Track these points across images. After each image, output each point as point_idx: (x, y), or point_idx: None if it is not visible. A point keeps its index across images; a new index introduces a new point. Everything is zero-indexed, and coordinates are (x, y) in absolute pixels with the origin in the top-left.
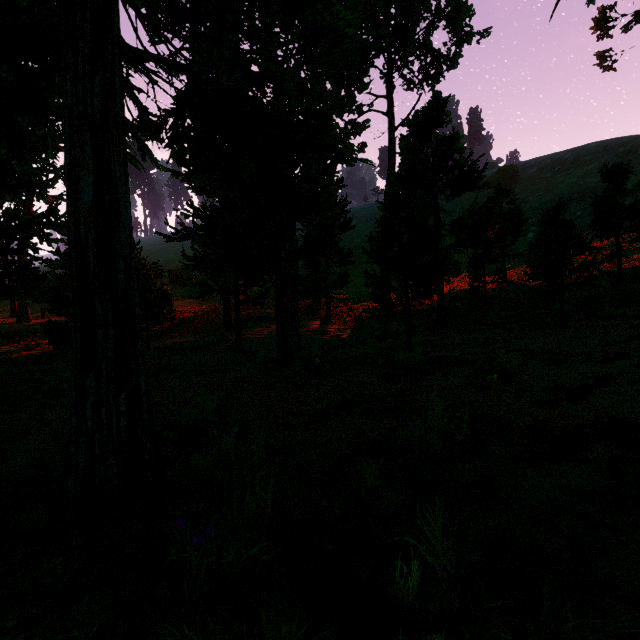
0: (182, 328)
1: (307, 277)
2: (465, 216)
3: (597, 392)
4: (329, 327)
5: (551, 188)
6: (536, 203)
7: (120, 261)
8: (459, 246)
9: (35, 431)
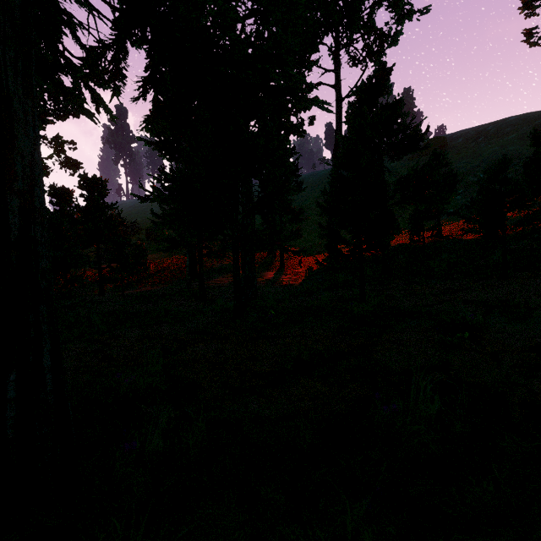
0: (155, 278)
1: (262, 231)
2: (410, 174)
3: None
4: (283, 277)
5: (476, 156)
6: (463, 168)
7: (13, 198)
8: (403, 203)
9: None
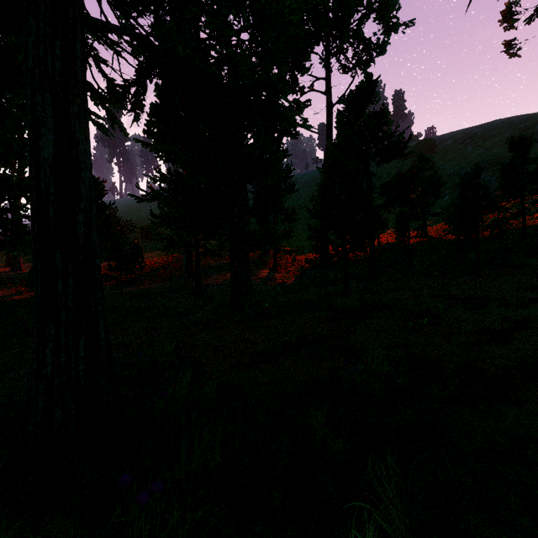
0: (151, 276)
1: (257, 232)
2: (393, 180)
3: (519, 335)
4: (276, 275)
5: (463, 158)
6: (451, 170)
7: (80, 214)
8: (388, 206)
9: (13, 369)
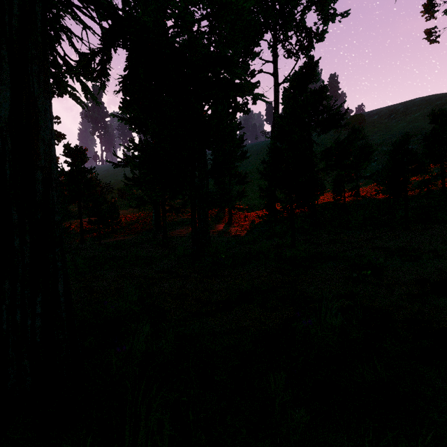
0: (126, 229)
1: (215, 192)
2: (332, 147)
3: None
4: (231, 229)
5: (388, 130)
6: (378, 140)
7: (38, 172)
8: (327, 169)
9: None
